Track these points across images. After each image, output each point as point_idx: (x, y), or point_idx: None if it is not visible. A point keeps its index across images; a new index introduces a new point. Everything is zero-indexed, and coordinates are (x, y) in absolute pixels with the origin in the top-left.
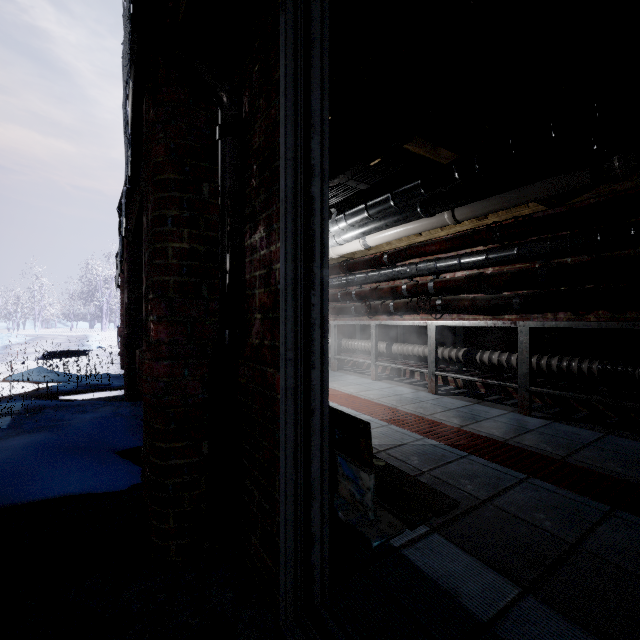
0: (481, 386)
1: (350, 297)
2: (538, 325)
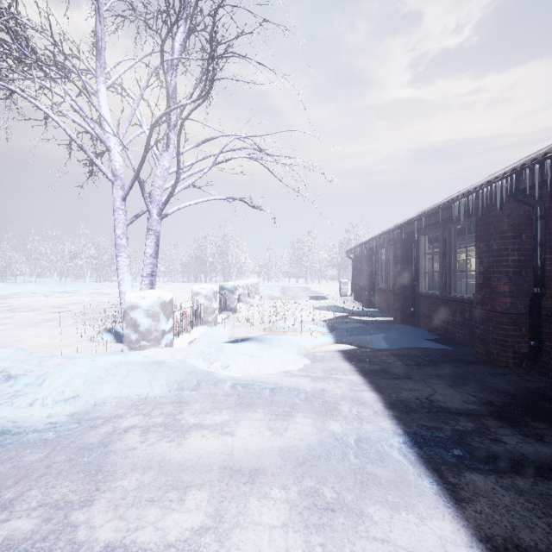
0: None
1: None
2: None
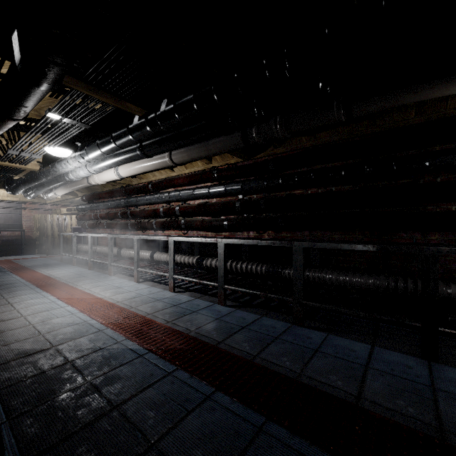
0: None
1: (127, 215)
2: (228, 242)
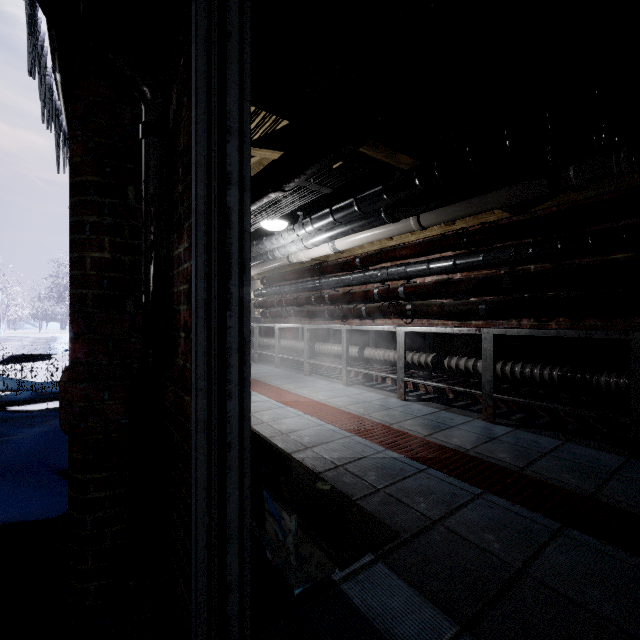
0: (450, 391)
1: (323, 300)
2: (501, 332)
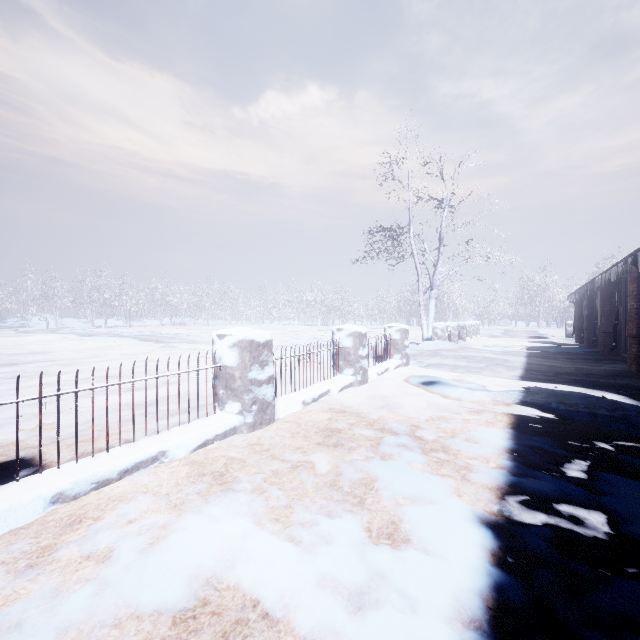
0: None
1: None
2: None
